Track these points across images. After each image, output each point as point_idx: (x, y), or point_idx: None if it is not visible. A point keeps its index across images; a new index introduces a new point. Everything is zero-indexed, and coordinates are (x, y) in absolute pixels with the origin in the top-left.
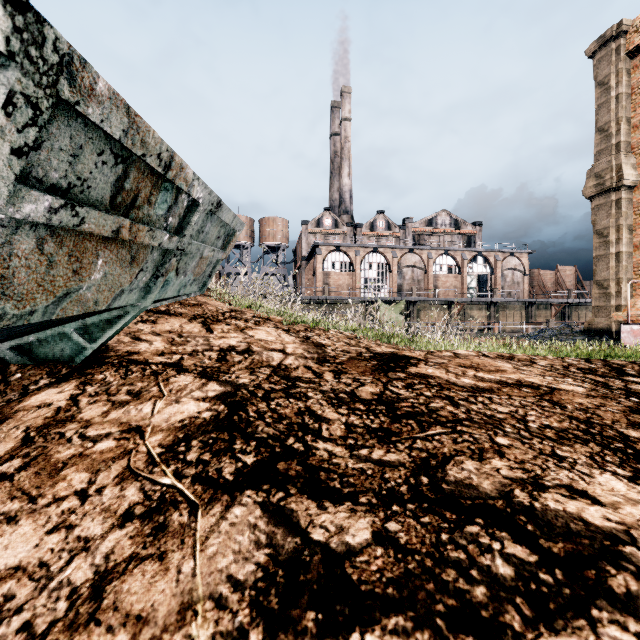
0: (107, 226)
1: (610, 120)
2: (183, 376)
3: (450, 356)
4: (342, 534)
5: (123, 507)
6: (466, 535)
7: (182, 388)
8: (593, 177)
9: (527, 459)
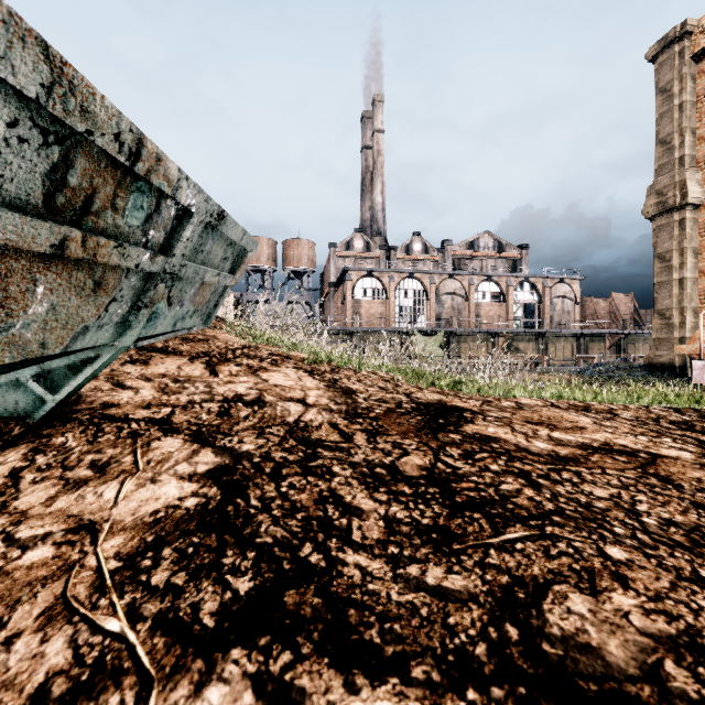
0: (40, 237)
1: (673, 131)
2: (170, 439)
3: (512, 407)
4: None
5: (36, 679)
6: None
7: (164, 458)
8: (654, 194)
9: (664, 590)
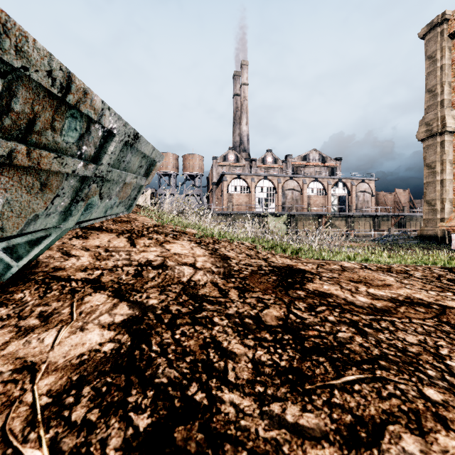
0: None
1: (436, 83)
2: (98, 294)
3: (339, 269)
4: None
5: None
6: None
7: (92, 310)
8: (424, 125)
9: None
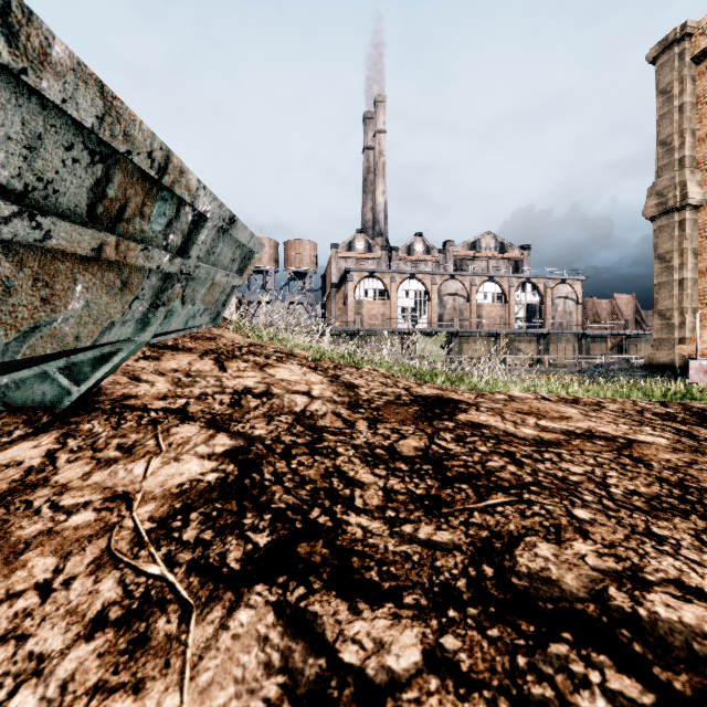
0: (84, 242)
1: (673, 132)
2: (187, 426)
3: (505, 399)
4: (382, 654)
5: (94, 608)
6: (551, 659)
7: (184, 441)
8: (654, 195)
9: (618, 541)
